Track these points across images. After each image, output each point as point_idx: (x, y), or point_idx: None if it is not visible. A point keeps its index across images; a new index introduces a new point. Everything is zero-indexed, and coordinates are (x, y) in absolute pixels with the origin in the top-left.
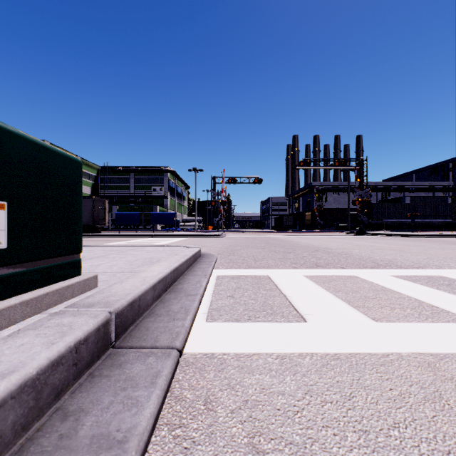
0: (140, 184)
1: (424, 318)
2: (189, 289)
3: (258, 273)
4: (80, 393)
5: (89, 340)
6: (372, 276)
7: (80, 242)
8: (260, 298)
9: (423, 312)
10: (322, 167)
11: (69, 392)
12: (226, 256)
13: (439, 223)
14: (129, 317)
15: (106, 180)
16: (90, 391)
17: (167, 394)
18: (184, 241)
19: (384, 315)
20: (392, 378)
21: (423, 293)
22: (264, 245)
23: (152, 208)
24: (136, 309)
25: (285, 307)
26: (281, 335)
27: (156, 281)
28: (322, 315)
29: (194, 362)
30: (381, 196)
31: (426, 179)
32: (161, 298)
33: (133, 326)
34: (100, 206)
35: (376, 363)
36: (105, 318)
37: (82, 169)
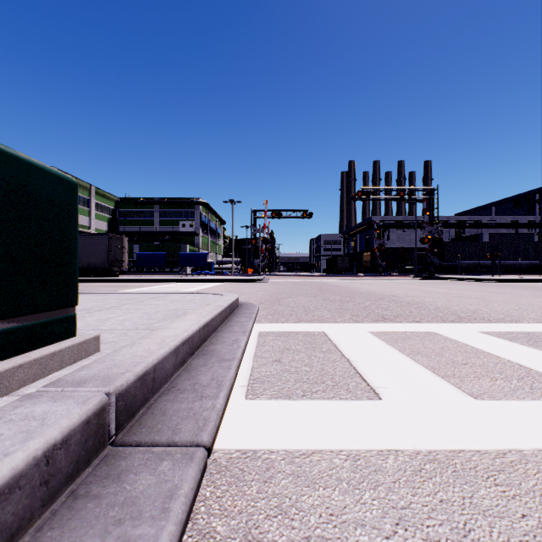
0: (166, 219)
1: (539, 394)
2: (223, 352)
3: (311, 328)
4: (50, 531)
5: (71, 441)
6: (456, 332)
7: (74, 291)
8: (316, 363)
9: (535, 384)
10: (384, 198)
11: (33, 529)
12: (269, 306)
13: (525, 265)
14: (138, 396)
15: (126, 214)
16: (65, 527)
17: (187, 525)
18: (219, 287)
19: (484, 390)
20: (520, 495)
21: (528, 357)
22: (316, 292)
23: (180, 247)
24: (149, 384)
25: (350, 377)
26: (349, 420)
27: (179, 343)
28: (401, 390)
29: (229, 465)
30: (454, 233)
31: (508, 213)
32: (186, 364)
33: (145, 408)
34: (117, 244)
35: (491, 467)
36: (99, 403)
37: (77, 193)
